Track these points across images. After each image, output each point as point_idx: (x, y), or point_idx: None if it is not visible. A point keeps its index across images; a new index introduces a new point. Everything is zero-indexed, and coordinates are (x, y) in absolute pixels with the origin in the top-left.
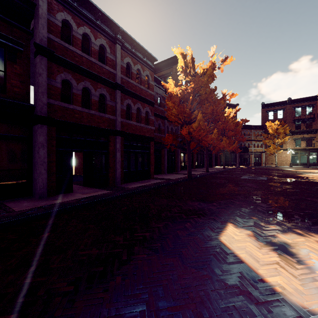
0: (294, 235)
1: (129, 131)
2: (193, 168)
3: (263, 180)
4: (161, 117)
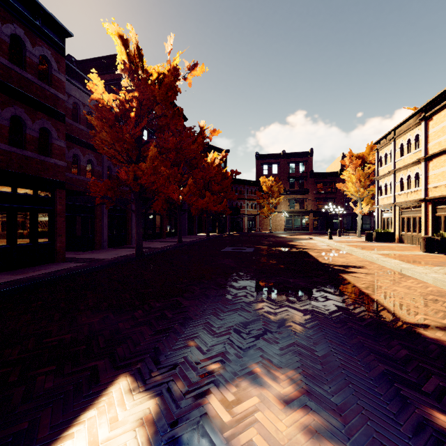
0: (245, 388)
1: None
2: (162, 237)
3: (248, 252)
4: (95, 149)
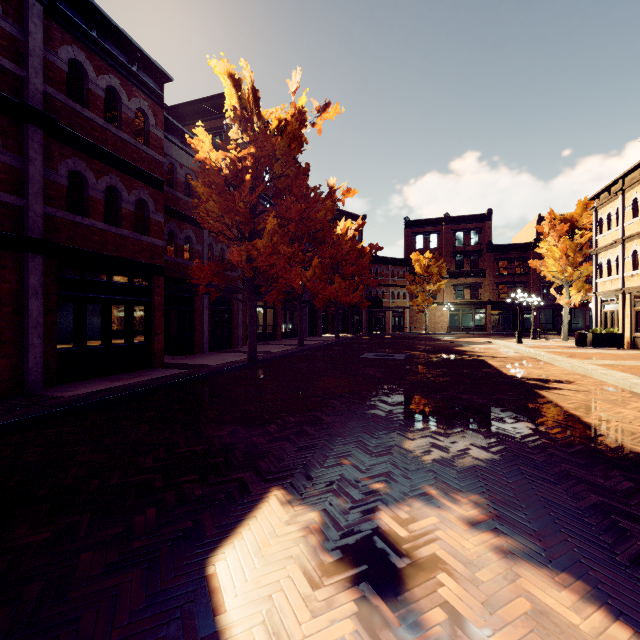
0: (419, 508)
1: (81, 244)
2: (275, 338)
3: (398, 359)
4: (194, 222)
